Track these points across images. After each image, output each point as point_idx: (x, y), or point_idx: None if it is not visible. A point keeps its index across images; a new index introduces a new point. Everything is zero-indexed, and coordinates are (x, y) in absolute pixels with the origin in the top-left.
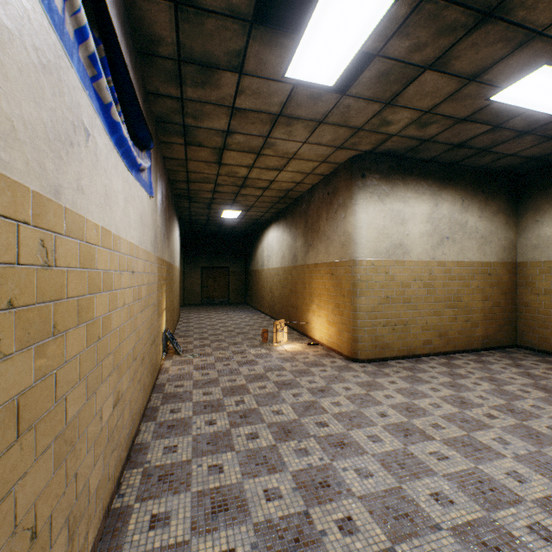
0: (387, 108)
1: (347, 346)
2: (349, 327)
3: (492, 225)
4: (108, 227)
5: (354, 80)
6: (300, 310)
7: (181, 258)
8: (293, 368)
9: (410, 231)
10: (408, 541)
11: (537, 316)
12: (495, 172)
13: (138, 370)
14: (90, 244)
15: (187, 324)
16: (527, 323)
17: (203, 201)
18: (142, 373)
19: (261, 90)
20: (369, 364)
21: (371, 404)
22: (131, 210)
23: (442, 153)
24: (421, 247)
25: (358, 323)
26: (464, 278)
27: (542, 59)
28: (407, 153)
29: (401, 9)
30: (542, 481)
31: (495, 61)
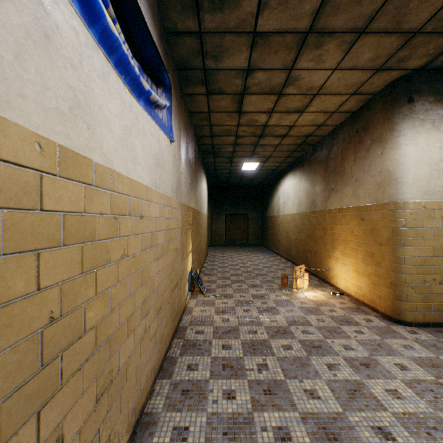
0: None
1: (385, 303)
2: (389, 281)
3: None
4: (81, 151)
5: None
6: (319, 255)
7: (209, 207)
8: (320, 324)
9: None
10: None
11: None
12: None
13: (151, 325)
14: (14, 165)
15: (212, 263)
16: None
17: (226, 155)
18: (158, 325)
19: None
20: (419, 329)
21: None
22: (138, 145)
23: None
24: None
25: (402, 277)
26: None
27: None
28: None
29: None
30: None
31: None
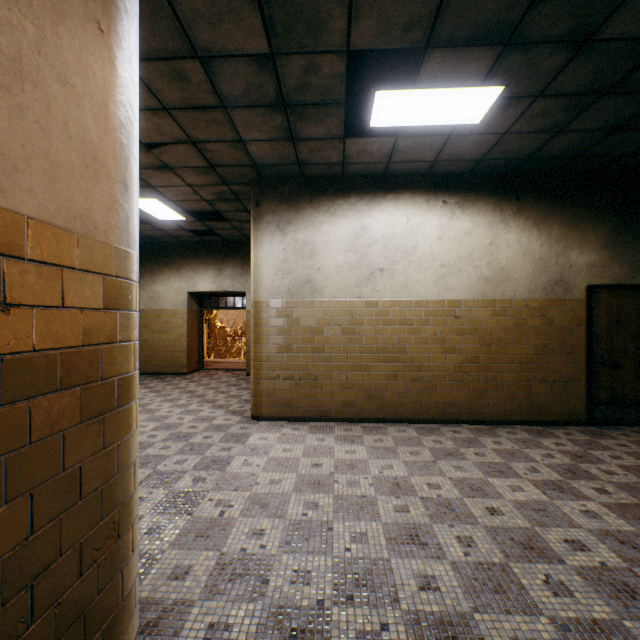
0: None
1: None
2: None
3: None
4: None
5: None
6: None
7: None
8: None
9: None
10: None
11: (154, 348)
12: None
13: None
14: None
15: None
16: (147, 355)
17: None
18: None
19: None
20: None
21: None
22: None
23: None
24: None
25: None
26: None
27: (155, 196)
28: None
29: None
30: (154, 423)
31: None
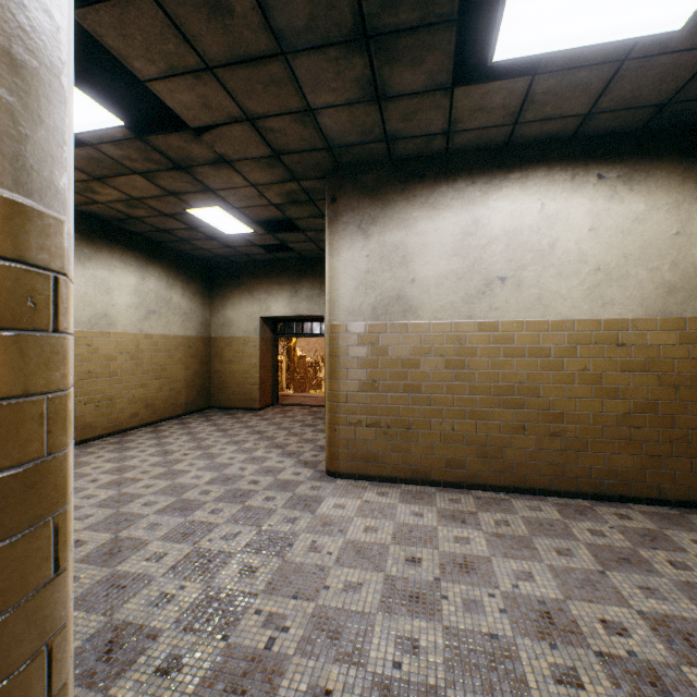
0: (97, 181)
1: None
2: None
3: (194, 304)
4: None
5: None
6: None
7: None
8: None
9: (117, 302)
10: (128, 529)
11: (225, 380)
12: (196, 257)
13: None
14: None
15: None
16: (218, 387)
17: None
18: None
19: None
20: None
21: (80, 478)
22: None
23: (150, 232)
24: (129, 319)
25: None
26: (170, 350)
27: (216, 203)
28: (114, 221)
29: (118, 134)
30: (211, 474)
31: (189, 192)
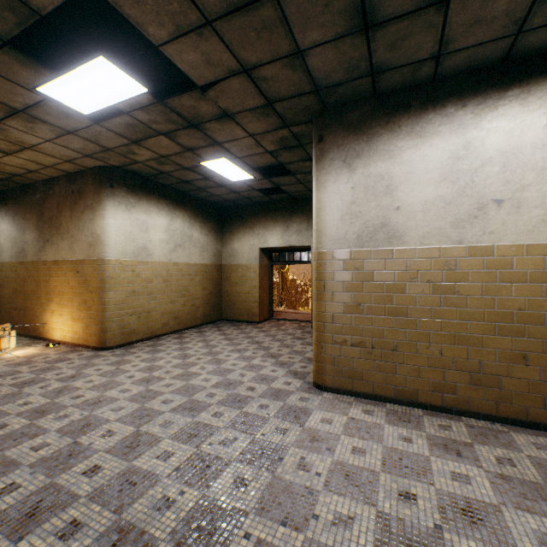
0: (135, 144)
1: (96, 338)
2: (98, 320)
3: (209, 239)
4: None
5: (108, 119)
6: (32, 311)
7: None
8: (33, 369)
9: (153, 238)
10: (148, 424)
11: (232, 298)
12: (210, 203)
13: None
14: None
15: None
16: (227, 304)
17: None
18: None
19: (3, 86)
20: (118, 349)
21: (121, 374)
22: None
23: (176, 184)
24: (161, 251)
25: (107, 315)
26: (191, 275)
27: (223, 155)
28: (151, 177)
29: (144, 100)
30: (217, 378)
31: (201, 147)
